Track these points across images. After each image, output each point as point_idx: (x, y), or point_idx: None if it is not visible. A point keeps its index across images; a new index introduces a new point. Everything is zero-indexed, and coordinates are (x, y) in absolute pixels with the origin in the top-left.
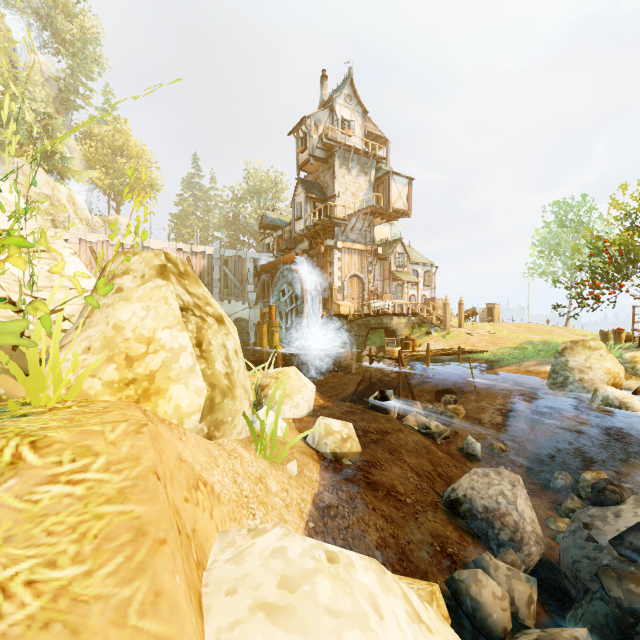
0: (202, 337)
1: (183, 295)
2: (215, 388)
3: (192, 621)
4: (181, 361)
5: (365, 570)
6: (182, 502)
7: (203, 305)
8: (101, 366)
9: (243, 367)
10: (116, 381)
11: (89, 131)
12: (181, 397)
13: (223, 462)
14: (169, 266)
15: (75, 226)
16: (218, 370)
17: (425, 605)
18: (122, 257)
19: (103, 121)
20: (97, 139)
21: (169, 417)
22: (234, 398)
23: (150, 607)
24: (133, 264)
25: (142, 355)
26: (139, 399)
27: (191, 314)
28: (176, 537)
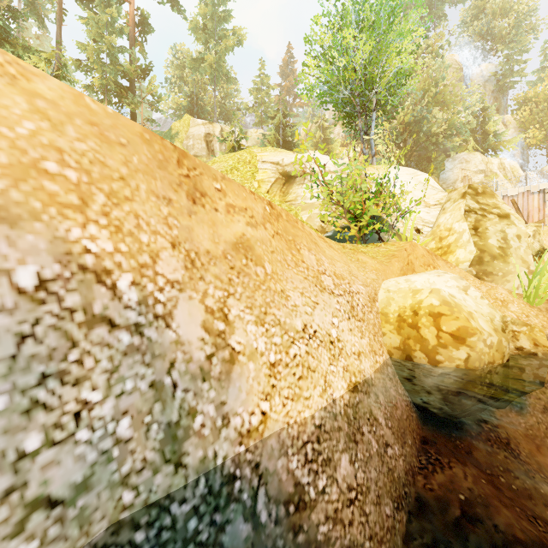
0: (479, 225)
1: (471, 205)
2: (484, 252)
3: (397, 271)
4: (463, 238)
5: (451, 275)
6: (418, 265)
7: (489, 209)
8: (429, 242)
9: (525, 247)
10: (434, 248)
11: (523, 99)
12: (460, 254)
13: (472, 282)
14: (468, 191)
15: (504, 187)
16: (490, 244)
17: (483, 299)
18: (449, 194)
19: (540, 80)
20: (531, 101)
21: (452, 262)
22: (506, 263)
23: (387, 262)
24: (452, 196)
25: (446, 237)
26: (441, 255)
27: (473, 213)
28: (404, 262)
